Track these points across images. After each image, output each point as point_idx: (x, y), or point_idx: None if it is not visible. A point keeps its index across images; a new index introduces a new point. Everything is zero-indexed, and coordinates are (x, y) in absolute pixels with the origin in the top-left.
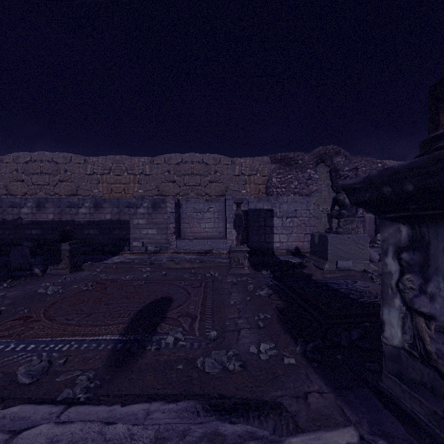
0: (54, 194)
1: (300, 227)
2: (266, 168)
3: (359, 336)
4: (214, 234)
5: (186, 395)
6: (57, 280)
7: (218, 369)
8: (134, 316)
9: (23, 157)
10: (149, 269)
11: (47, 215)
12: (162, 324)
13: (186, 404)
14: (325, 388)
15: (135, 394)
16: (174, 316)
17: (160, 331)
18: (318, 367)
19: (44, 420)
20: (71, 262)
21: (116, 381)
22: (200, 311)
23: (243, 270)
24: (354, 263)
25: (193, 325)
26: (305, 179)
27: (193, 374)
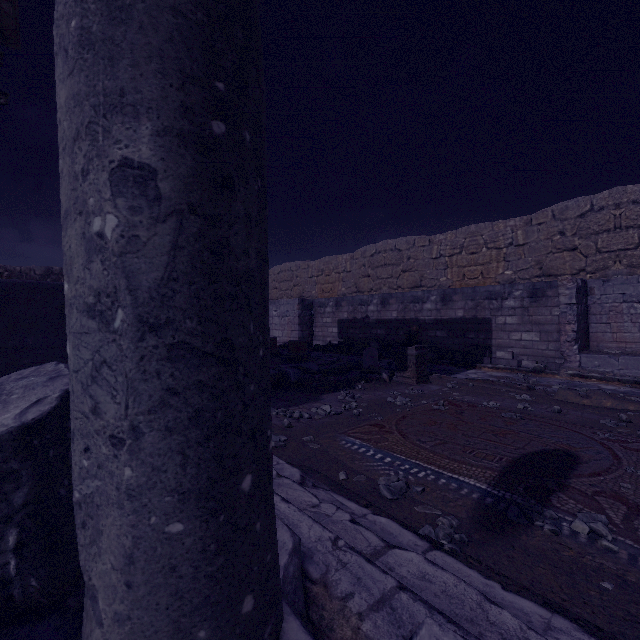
0: (397, 288)
1: None
2: None
3: None
4: None
5: None
6: (404, 390)
7: None
8: (507, 465)
9: (369, 250)
10: (526, 397)
11: (391, 313)
12: (560, 494)
13: None
14: None
15: (520, 583)
16: (585, 489)
17: (557, 504)
18: None
19: (409, 547)
20: (418, 371)
21: (488, 547)
22: None
23: None
24: None
25: (632, 521)
26: None
27: (639, 614)
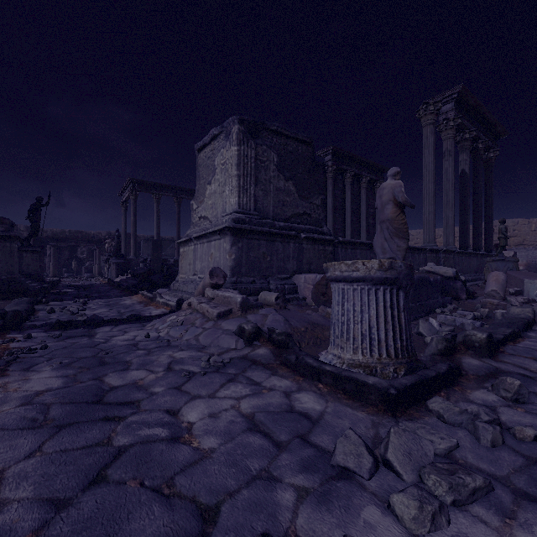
0: None
1: None
2: None
3: None
4: None
5: None
6: None
7: None
8: None
9: None
10: None
11: None
12: None
13: None
14: None
15: None
16: None
17: None
18: None
19: None
20: None
21: None
22: None
23: None
24: None
25: None
26: None
27: None
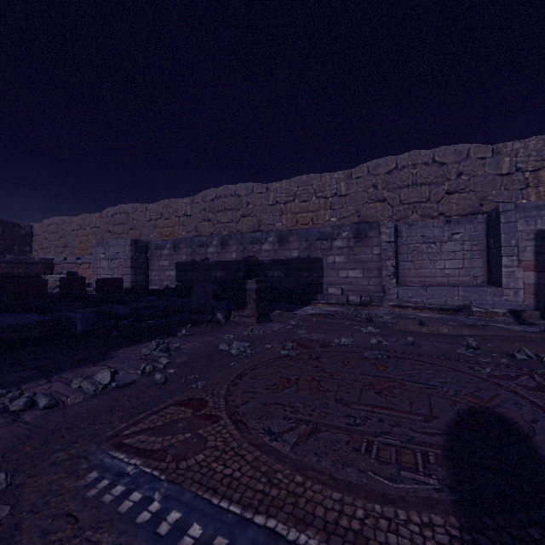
0: (236, 232)
1: None
2: None
3: None
4: (461, 280)
5: None
6: (243, 332)
7: None
8: (450, 477)
9: (209, 194)
10: (373, 329)
11: (230, 254)
12: None
13: None
14: None
15: None
16: None
17: None
18: None
19: None
20: (258, 308)
21: None
22: None
23: None
24: None
25: None
26: None
27: None
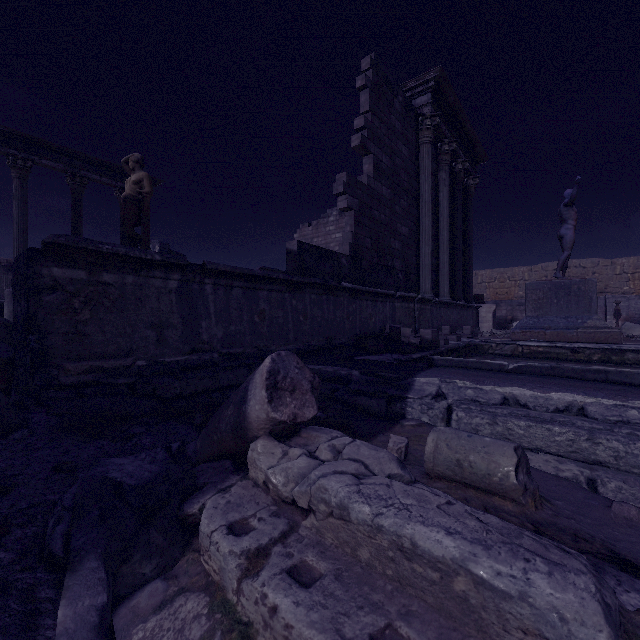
0: None
1: None
2: None
3: None
4: None
5: None
6: None
7: None
8: None
9: None
10: None
11: None
12: None
13: None
14: None
15: None
16: None
17: None
18: None
19: None
20: None
21: None
22: None
23: None
24: None
25: None
26: None
27: None
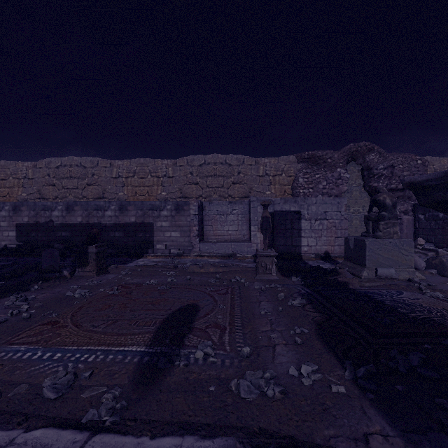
0: (82, 197)
1: (330, 230)
2: (292, 168)
3: (420, 362)
4: (237, 237)
5: (222, 426)
6: (85, 283)
7: (255, 394)
8: (160, 325)
9: (54, 162)
10: (173, 273)
11: (76, 218)
12: (190, 335)
13: (224, 441)
14: (389, 430)
15: (164, 421)
16: (202, 327)
17: (188, 343)
18: (375, 399)
19: None
20: (98, 265)
21: (143, 402)
22: (228, 322)
23: (270, 276)
24: (396, 271)
25: (222, 338)
26: (334, 178)
27: (227, 398)
